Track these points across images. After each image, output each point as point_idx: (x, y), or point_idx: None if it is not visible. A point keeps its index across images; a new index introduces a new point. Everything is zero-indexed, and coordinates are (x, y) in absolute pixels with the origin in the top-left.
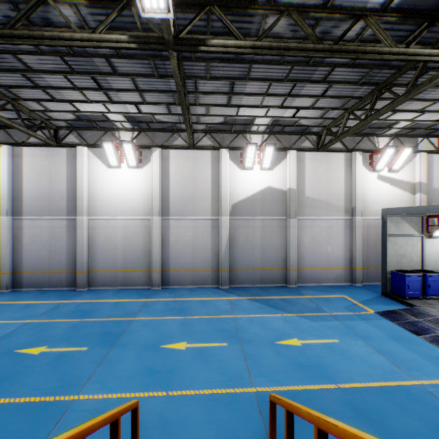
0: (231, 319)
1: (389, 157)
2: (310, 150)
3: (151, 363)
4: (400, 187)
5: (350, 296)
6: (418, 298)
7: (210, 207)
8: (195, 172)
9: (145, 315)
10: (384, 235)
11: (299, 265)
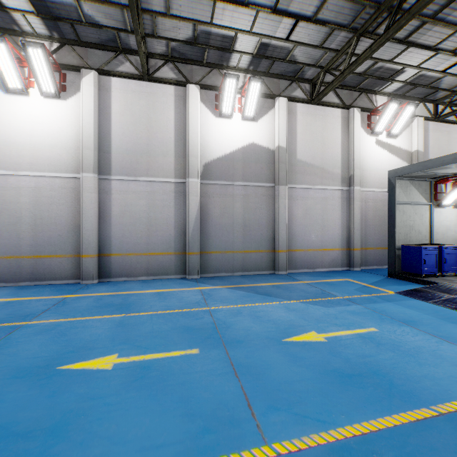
0: (204, 313)
1: (390, 115)
2: (302, 101)
3: (14, 412)
4: (399, 156)
5: (354, 279)
6: (433, 276)
7: (174, 165)
8: (151, 114)
9: (51, 317)
10: (392, 203)
11: (290, 246)
